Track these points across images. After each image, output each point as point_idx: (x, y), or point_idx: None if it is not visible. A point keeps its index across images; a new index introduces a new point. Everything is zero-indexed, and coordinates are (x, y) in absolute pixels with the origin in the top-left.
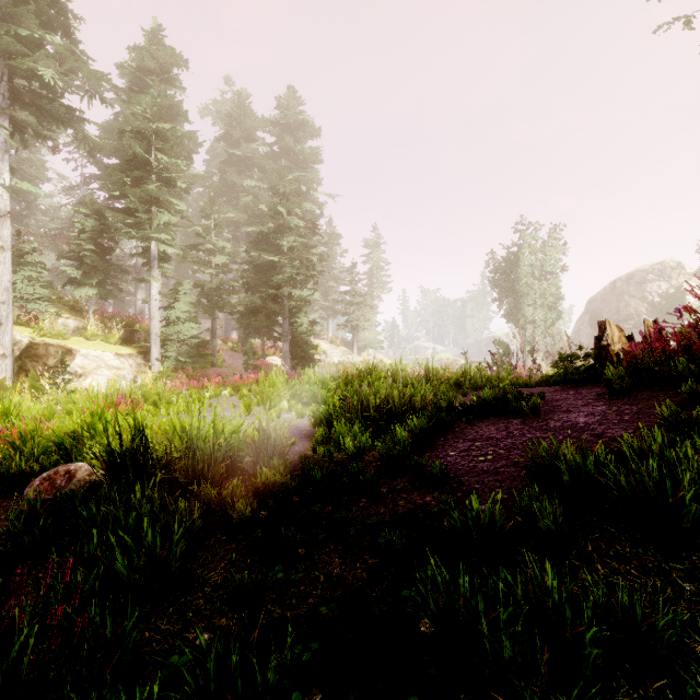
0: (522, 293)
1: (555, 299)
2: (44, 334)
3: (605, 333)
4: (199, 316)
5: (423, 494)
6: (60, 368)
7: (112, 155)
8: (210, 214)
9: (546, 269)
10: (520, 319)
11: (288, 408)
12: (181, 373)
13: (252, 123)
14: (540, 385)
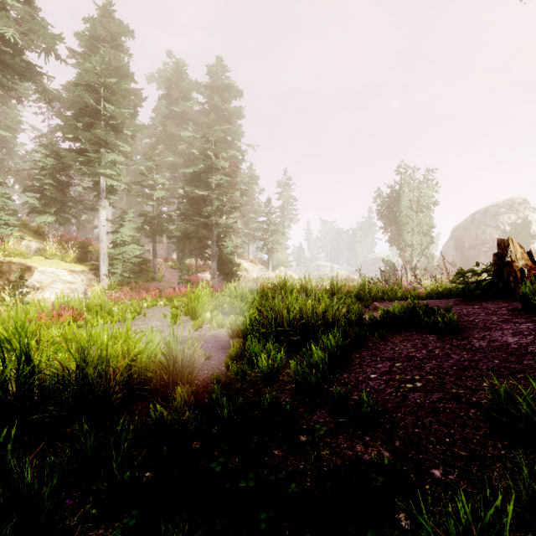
0: (402, 223)
1: (428, 227)
2: (8, 253)
3: (508, 249)
4: (148, 241)
5: (351, 439)
6: (19, 282)
7: (70, 107)
8: (152, 157)
9: (421, 203)
10: (401, 243)
11: (210, 318)
12: (125, 286)
13: (187, 85)
14: (429, 297)
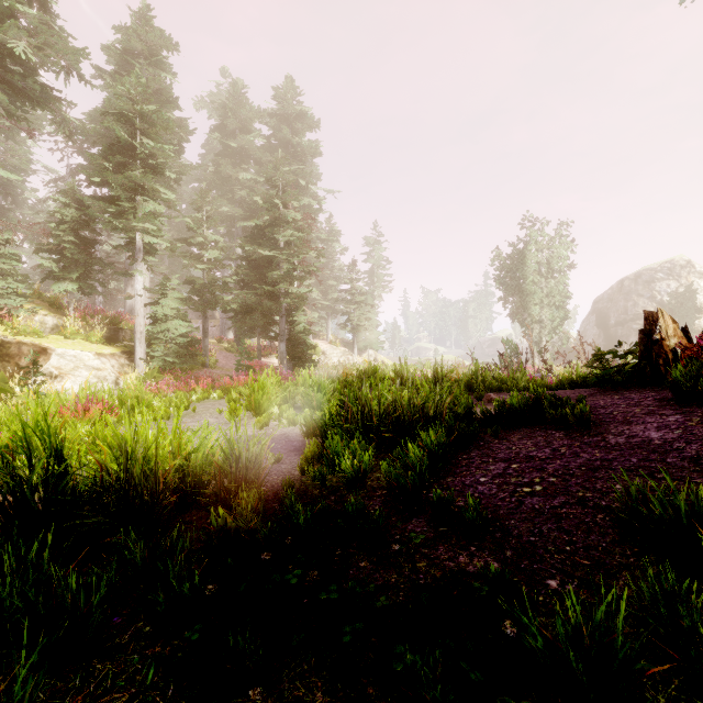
0: (528, 292)
1: (562, 297)
2: (17, 331)
3: (657, 324)
4: (196, 316)
5: (453, 550)
6: (32, 368)
7: (96, 142)
8: (202, 206)
9: (553, 267)
10: (526, 319)
11: (279, 413)
12: (167, 374)
13: (247, 113)
14: (561, 387)
